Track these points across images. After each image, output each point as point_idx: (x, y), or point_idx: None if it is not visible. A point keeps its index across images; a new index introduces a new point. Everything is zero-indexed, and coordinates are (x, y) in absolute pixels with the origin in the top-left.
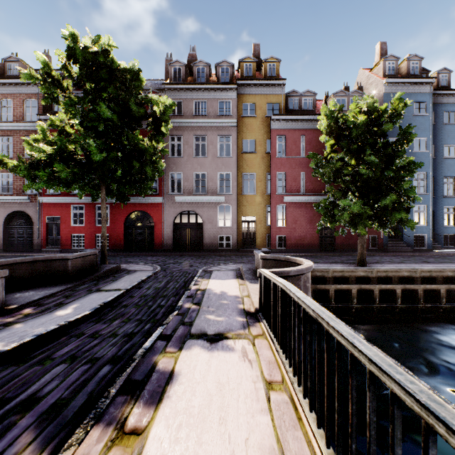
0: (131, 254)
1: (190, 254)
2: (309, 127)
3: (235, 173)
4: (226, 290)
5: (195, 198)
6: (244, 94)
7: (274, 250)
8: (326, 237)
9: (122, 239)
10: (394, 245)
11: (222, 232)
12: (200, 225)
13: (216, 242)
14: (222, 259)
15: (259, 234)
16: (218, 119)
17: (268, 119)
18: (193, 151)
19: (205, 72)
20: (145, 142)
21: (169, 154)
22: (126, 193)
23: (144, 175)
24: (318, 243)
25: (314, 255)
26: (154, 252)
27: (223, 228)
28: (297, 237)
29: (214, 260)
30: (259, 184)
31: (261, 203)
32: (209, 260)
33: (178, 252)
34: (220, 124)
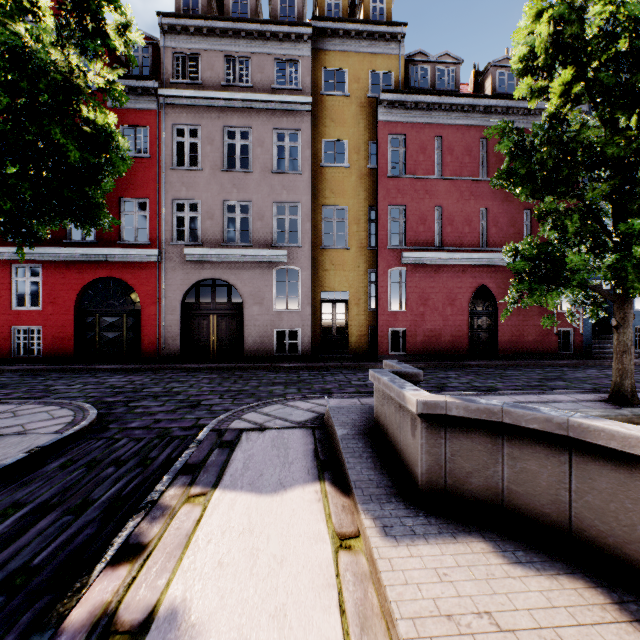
0: (81, 369)
1: (213, 369)
2: (450, 121)
3: (308, 204)
4: (264, 636)
5: (227, 253)
6: (325, 50)
7: (383, 357)
8: (481, 331)
9: (71, 338)
10: (603, 346)
11: (281, 323)
12: (238, 309)
13: (270, 343)
14: (279, 380)
15: (354, 326)
16: (274, 95)
17: (372, 101)
18: (223, 159)
19: (247, 3)
20: (57, 64)
21: (173, 163)
22: (21, 214)
23: (67, 167)
24: (467, 343)
25: (466, 367)
26: (140, 363)
27: (284, 314)
28: (428, 332)
29: (260, 384)
30: (354, 228)
31: (358, 266)
32: (249, 384)
33: (190, 362)
34: (277, 105)
